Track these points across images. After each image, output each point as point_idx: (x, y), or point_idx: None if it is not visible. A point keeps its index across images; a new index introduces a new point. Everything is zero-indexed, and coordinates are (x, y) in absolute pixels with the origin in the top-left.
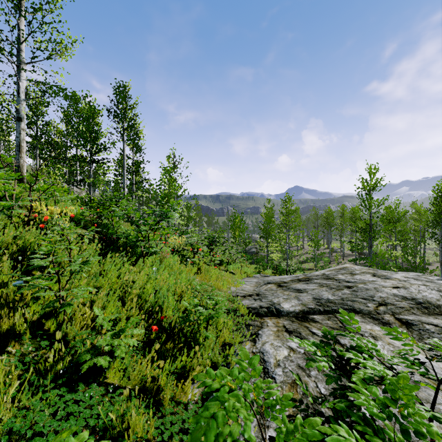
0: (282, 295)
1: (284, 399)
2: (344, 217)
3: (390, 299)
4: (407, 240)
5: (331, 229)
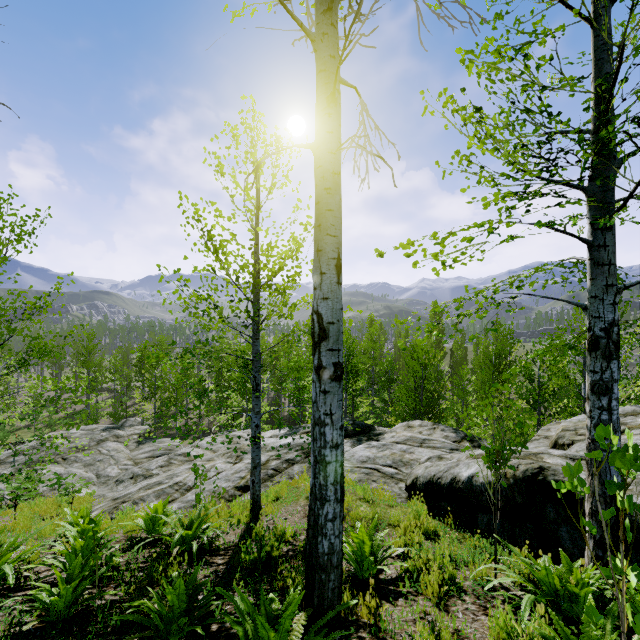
0: (1, 468)
1: (12, 477)
2: (77, 355)
3: (64, 450)
4: (131, 380)
5: (61, 367)
